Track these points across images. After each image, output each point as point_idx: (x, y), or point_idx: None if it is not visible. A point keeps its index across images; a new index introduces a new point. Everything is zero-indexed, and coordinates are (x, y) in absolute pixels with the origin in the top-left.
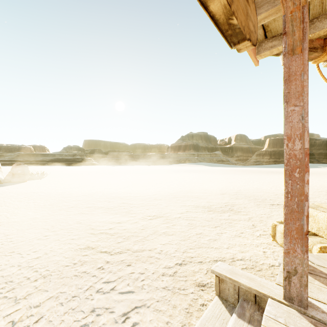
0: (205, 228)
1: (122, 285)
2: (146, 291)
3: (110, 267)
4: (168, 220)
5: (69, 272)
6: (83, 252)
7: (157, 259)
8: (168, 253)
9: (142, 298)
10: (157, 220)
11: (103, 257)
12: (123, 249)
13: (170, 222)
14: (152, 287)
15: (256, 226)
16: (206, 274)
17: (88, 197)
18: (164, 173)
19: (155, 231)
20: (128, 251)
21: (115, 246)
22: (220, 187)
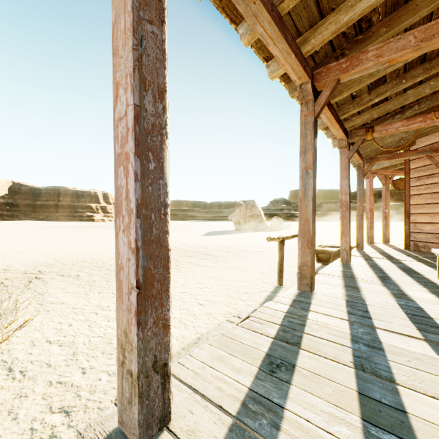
0: None
1: None
2: None
3: None
4: None
5: None
6: None
7: None
8: None
9: None
10: None
11: None
12: None
13: None
14: None
15: None
16: None
17: None
18: None
19: None
20: None
21: None
22: None
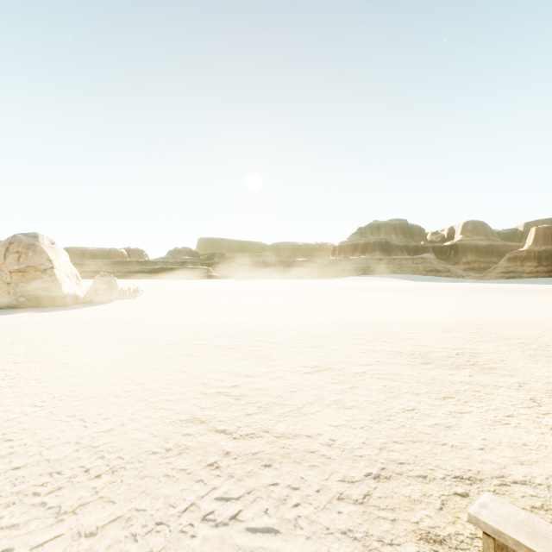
0: (420, 399)
1: (254, 511)
2: (305, 534)
3: (230, 465)
4: (342, 377)
5: (156, 467)
6: (184, 427)
7: (325, 458)
8: (348, 447)
9: (296, 551)
10: (320, 375)
11: (220, 442)
12: (256, 428)
13: (347, 381)
14: (316, 527)
15: (542, 402)
16: (440, 509)
17: (200, 329)
18: (329, 292)
19: (318, 397)
20: (266, 435)
21: (242, 421)
22: (439, 318)
